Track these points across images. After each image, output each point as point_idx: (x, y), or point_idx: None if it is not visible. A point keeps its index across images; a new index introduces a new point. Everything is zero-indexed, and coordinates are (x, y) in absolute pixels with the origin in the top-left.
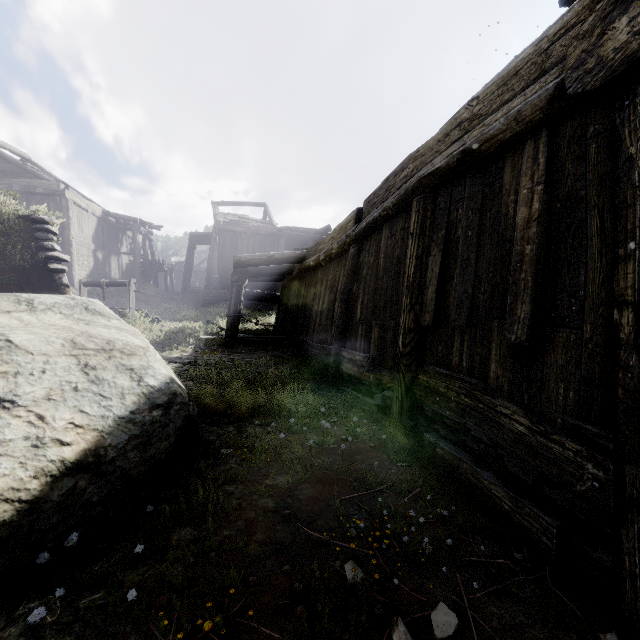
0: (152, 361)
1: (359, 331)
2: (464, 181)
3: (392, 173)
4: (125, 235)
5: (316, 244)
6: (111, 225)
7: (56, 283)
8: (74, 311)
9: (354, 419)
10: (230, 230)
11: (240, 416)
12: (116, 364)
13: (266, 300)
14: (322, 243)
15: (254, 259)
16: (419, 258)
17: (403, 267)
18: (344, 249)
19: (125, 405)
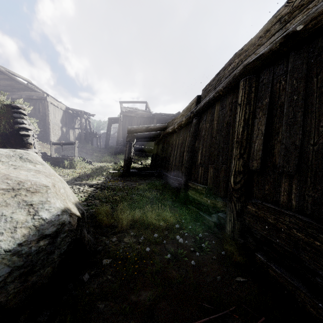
0: (50, 197)
1: (199, 170)
2: (286, 59)
3: (222, 68)
4: (77, 119)
5: (172, 119)
6: (70, 114)
7: (24, 142)
8: (10, 159)
9: (199, 235)
10: (128, 115)
11: (122, 228)
12: (19, 201)
13: (146, 151)
14: (176, 119)
15: (138, 129)
16: (246, 121)
17: (232, 128)
18: (189, 120)
19: (14, 238)
